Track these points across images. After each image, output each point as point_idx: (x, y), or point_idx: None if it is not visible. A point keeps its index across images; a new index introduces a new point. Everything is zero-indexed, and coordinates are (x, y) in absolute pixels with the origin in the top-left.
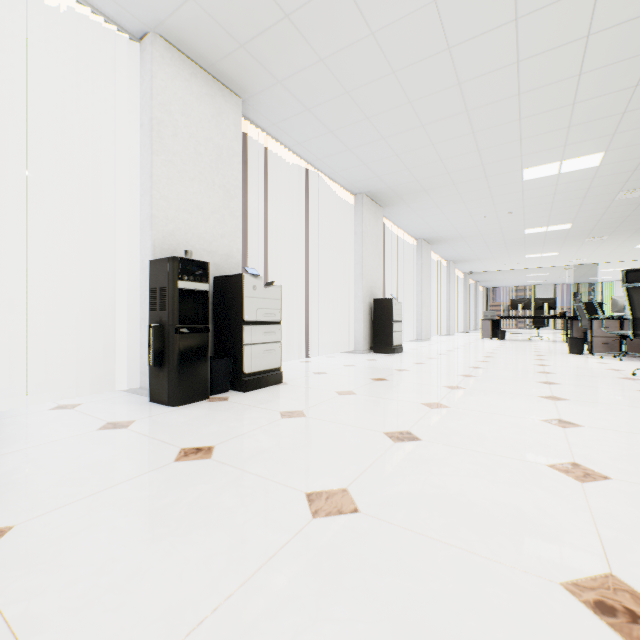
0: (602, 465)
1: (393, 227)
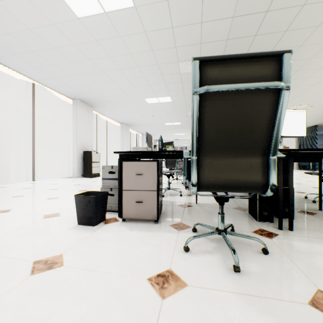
0: (68, 212)
1: (105, 116)
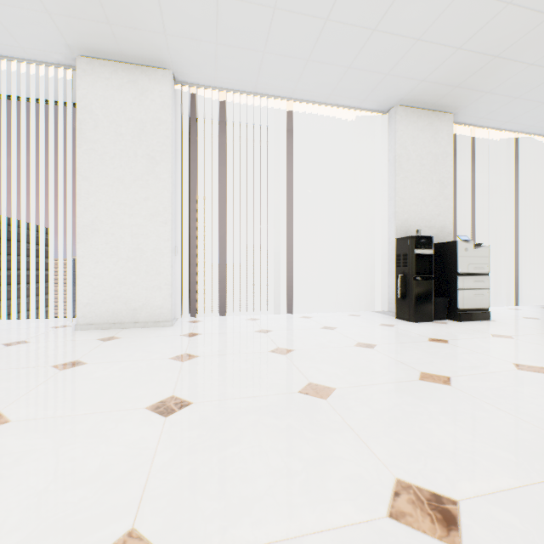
0: None
1: None
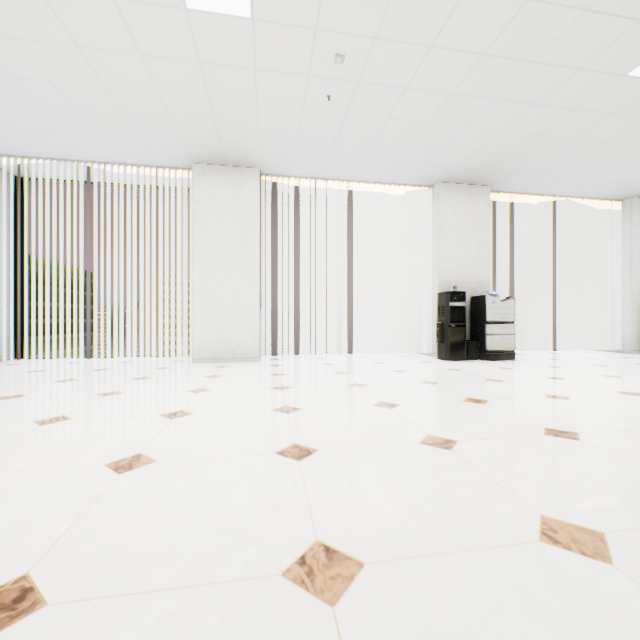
0: None
1: None
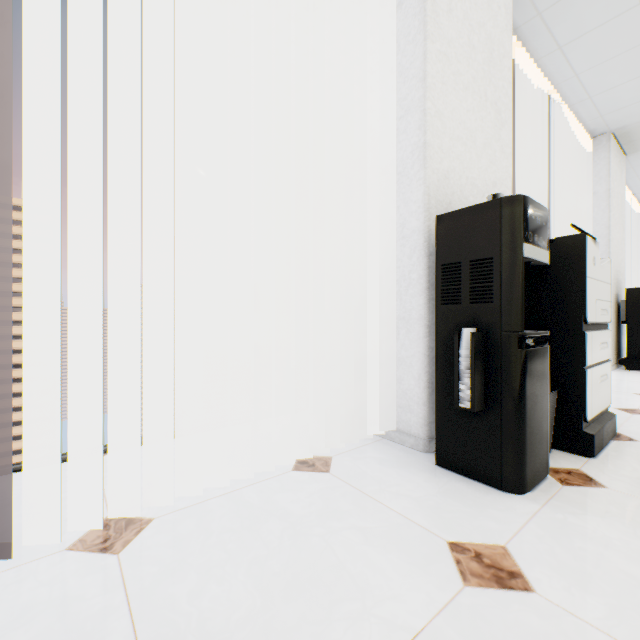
0: None
1: None
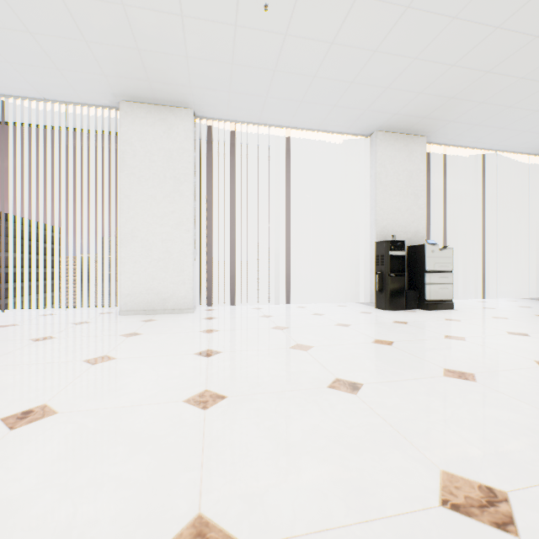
0: None
1: None
